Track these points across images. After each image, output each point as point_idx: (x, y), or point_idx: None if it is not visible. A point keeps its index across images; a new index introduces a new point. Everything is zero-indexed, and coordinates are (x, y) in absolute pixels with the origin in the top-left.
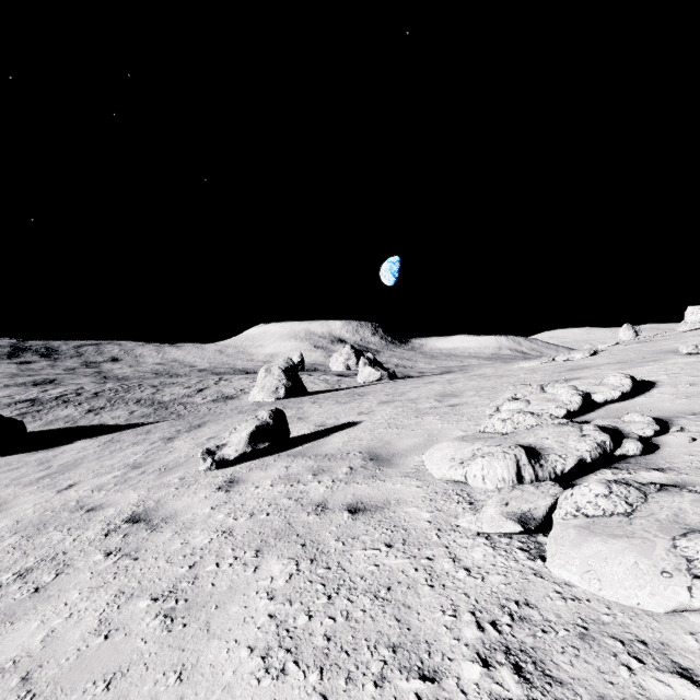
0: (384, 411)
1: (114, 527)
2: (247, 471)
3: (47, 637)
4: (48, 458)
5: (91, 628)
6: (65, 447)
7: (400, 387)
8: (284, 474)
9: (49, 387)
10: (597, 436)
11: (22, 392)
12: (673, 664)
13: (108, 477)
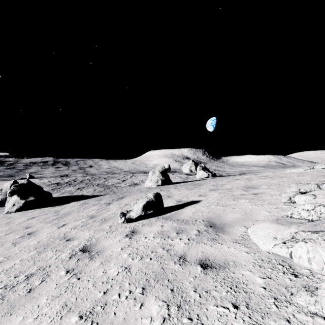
0: (213, 195)
1: (74, 253)
2: (141, 226)
3: None
4: (59, 210)
5: None
6: (66, 205)
7: (220, 181)
8: (160, 230)
9: (64, 178)
10: None
11: (54, 179)
12: None
13: (79, 222)
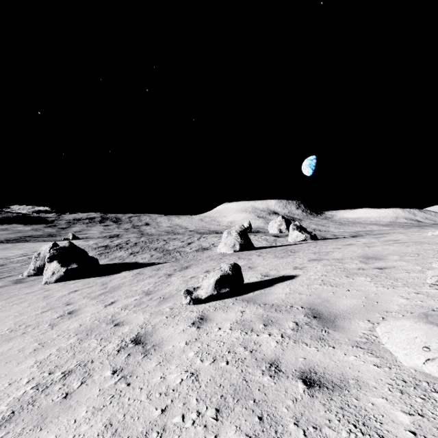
0: (315, 268)
1: (124, 345)
2: (213, 311)
3: None
4: (107, 282)
5: None
6: (116, 275)
7: (323, 247)
8: (240, 318)
9: (114, 239)
10: None
11: (102, 241)
12: None
13: (132, 299)
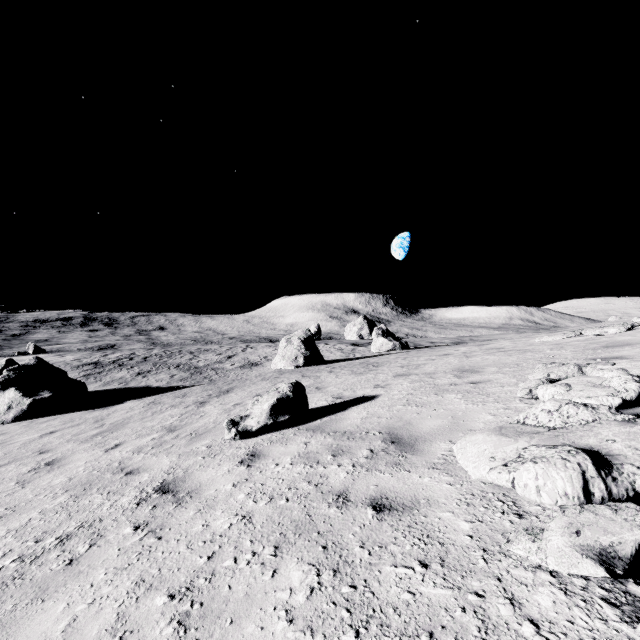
0: (401, 385)
1: (145, 496)
2: (268, 445)
3: (68, 626)
4: (103, 417)
5: (108, 623)
6: (116, 407)
7: (414, 359)
8: (304, 451)
9: (109, 352)
10: None
11: (88, 356)
12: None
13: (148, 439)
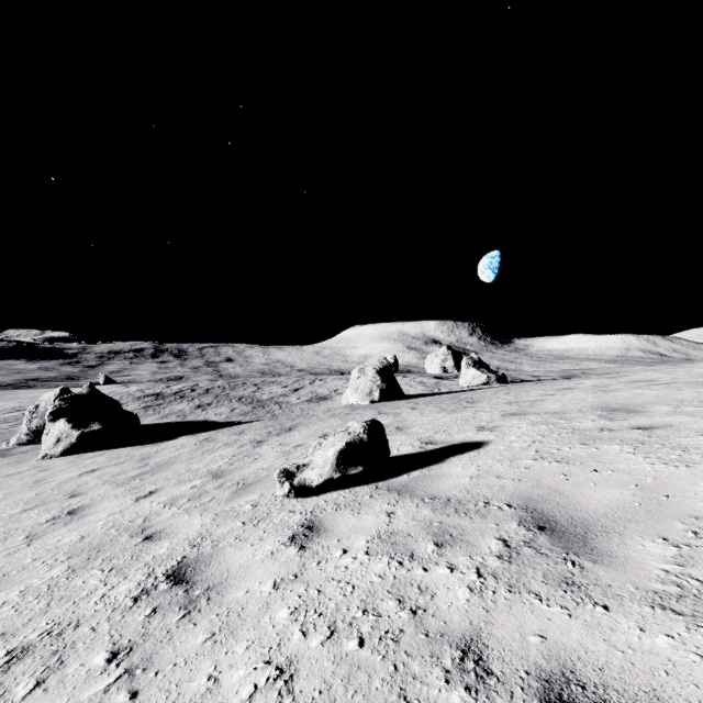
0: (517, 428)
1: (150, 585)
2: (333, 511)
3: None
4: (150, 454)
5: None
6: (168, 443)
7: (522, 394)
8: (386, 529)
9: (173, 383)
10: None
11: (152, 387)
12: None
13: (187, 487)
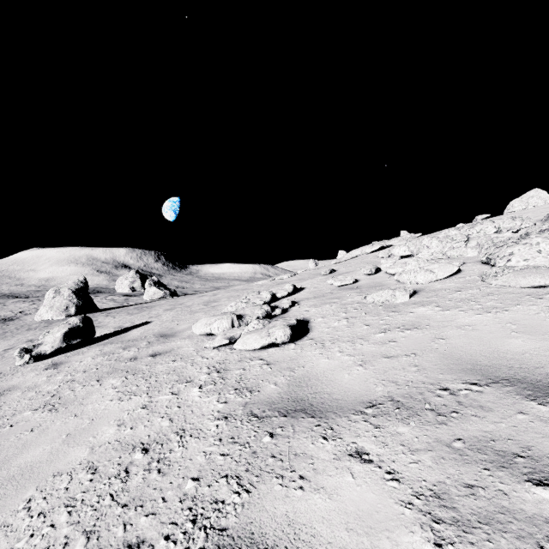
0: (168, 314)
1: None
2: (66, 358)
3: None
4: None
5: None
6: None
7: (180, 300)
8: (100, 353)
9: None
10: (266, 308)
11: None
12: (259, 358)
13: None
